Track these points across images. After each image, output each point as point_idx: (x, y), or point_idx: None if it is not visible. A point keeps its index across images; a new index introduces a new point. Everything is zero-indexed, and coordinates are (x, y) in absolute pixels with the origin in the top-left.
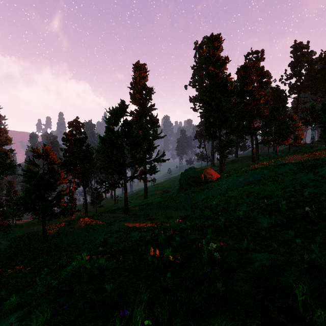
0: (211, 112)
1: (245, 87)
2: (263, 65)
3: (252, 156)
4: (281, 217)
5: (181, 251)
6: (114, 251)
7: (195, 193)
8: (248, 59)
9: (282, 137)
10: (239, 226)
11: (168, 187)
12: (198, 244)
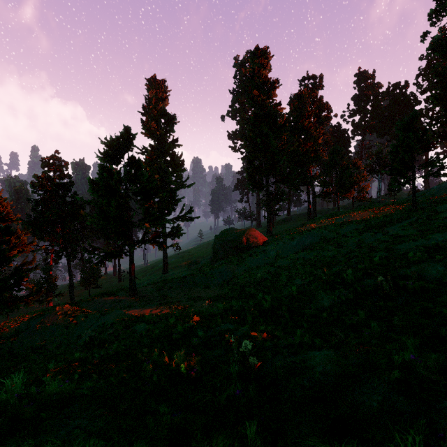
0: (256, 152)
1: (299, 122)
2: (321, 95)
3: (309, 212)
4: (347, 291)
5: (204, 352)
6: (100, 358)
7: (234, 264)
8: (304, 85)
9: (345, 189)
10: (291, 307)
11: (198, 256)
12: (230, 339)
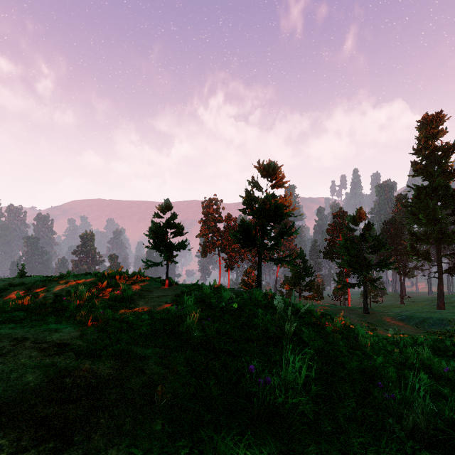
0: None
1: None
2: None
3: None
4: None
5: None
6: None
7: None
8: None
9: None
10: None
11: None
12: None
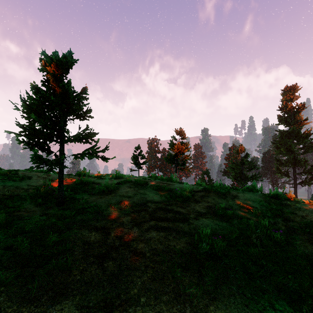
0: None
1: None
2: None
3: None
4: None
5: None
6: None
7: None
8: None
9: None
10: None
11: None
12: None
